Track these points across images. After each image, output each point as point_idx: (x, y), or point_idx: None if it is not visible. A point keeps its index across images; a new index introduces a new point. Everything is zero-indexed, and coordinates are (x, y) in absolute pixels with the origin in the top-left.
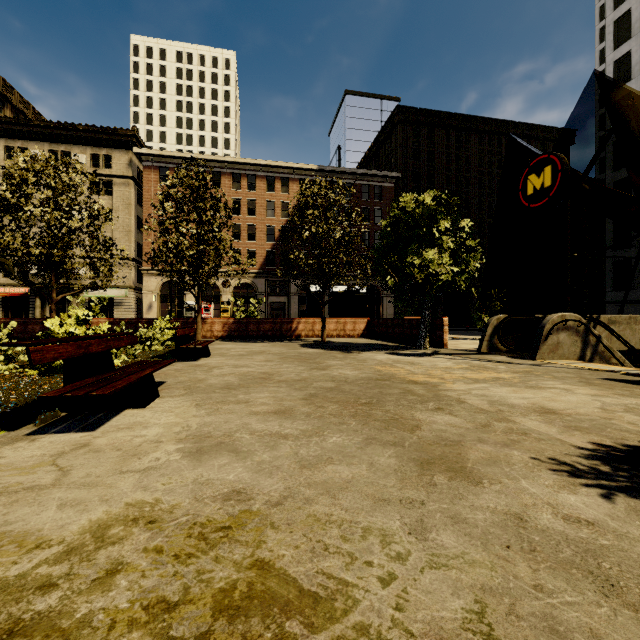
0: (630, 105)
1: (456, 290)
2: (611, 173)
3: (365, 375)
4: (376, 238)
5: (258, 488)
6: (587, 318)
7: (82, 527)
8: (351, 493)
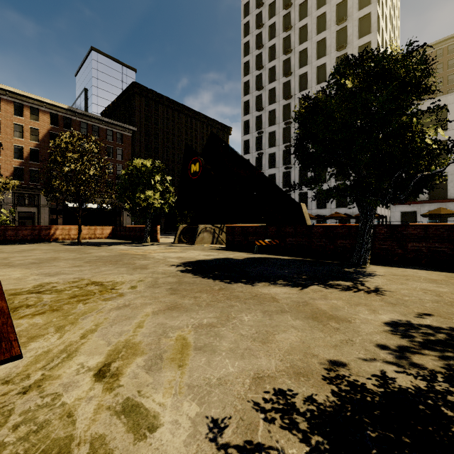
0: (223, 146)
1: (163, 212)
2: (243, 156)
3: (113, 254)
4: (118, 169)
5: (83, 277)
6: (215, 226)
7: (31, 286)
8: (113, 274)
